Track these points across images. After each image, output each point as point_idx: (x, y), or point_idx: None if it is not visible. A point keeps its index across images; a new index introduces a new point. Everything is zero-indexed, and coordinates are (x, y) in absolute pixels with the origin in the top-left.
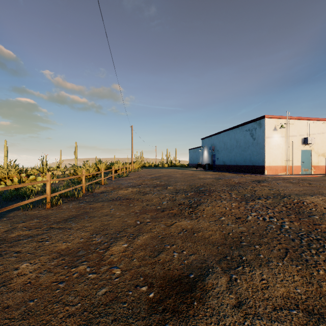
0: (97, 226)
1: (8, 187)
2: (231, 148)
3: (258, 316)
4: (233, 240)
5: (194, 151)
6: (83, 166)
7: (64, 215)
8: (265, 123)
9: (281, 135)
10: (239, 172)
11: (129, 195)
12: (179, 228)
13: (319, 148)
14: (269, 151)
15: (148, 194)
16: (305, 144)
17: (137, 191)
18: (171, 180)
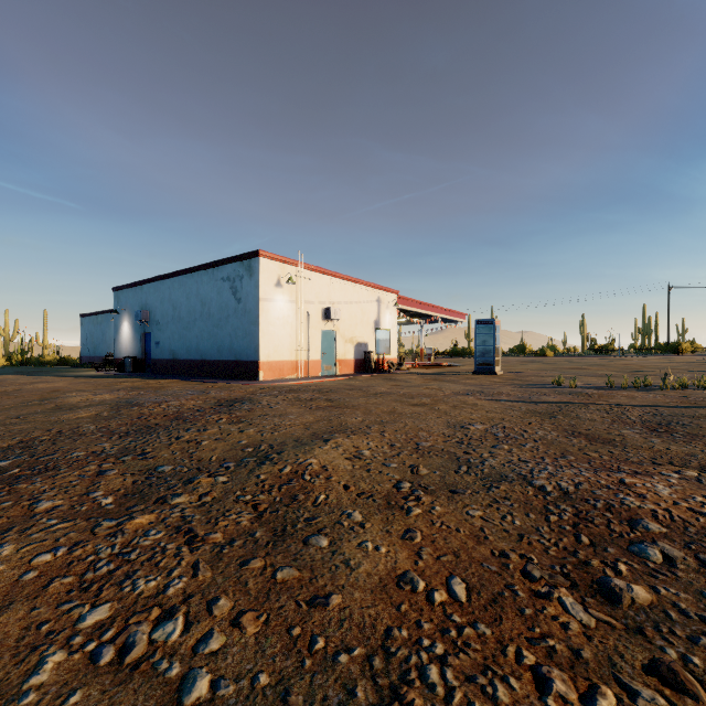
0: None
1: None
2: (189, 318)
3: None
4: None
5: (96, 322)
6: None
7: None
8: (259, 268)
9: (290, 299)
10: (206, 378)
11: None
12: None
13: (347, 329)
14: (267, 329)
15: None
16: (328, 321)
17: None
18: None
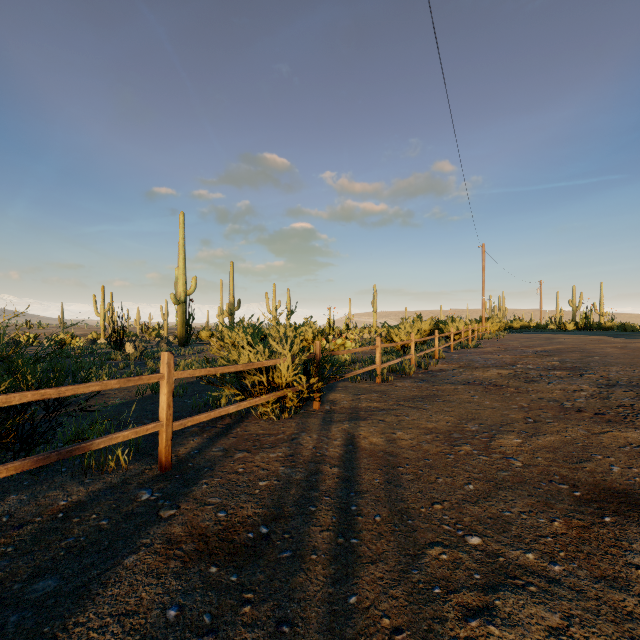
0: (461, 413)
1: (350, 350)
2: None
3: None
4: None
5: None
6: (401, 327)
7: (405, 393)
8: None
9: None
10: None
11: (497, 380)
12: (621, 441)
13: None
14: None
15: (537, 381)
16: None
17: (509, 374)
18: (592, 360)
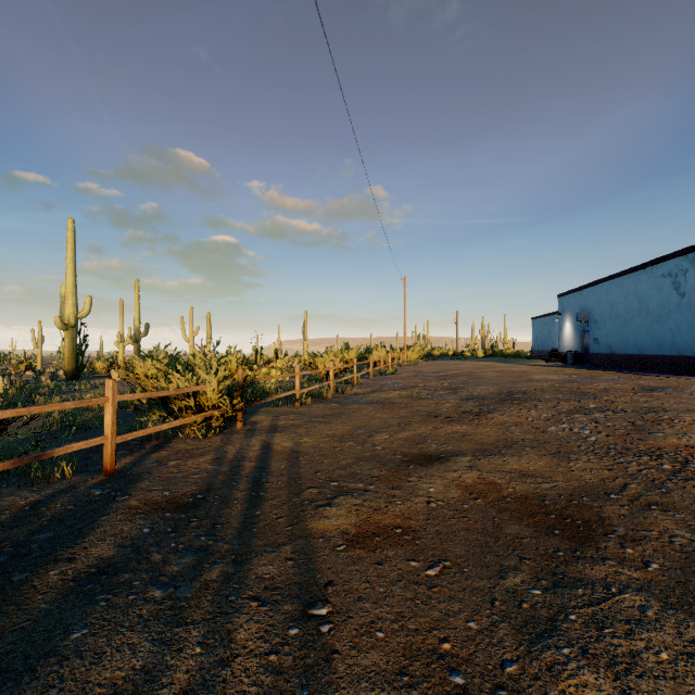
0: (356, 423)
1: (270, 377)
2: (626, 316)
3: (480, 470)
4: (506, 443)
5: (543, 322)
6: (325, 356)
7: (318, 413)
8: None
9: None
10: (643, 372)
11: (395, 399)
12: (449, 431)
13: None
14: None
15: (423, 399)
16: None
17: (407, 395)
18: (472, 382)
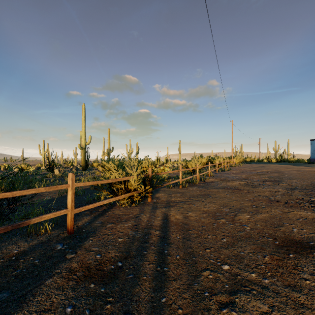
0: (220, 203)
1: (166, 172)
2: None
3: None
4: None
5: None
6: (192, 161)
7: (193, 193)
8: None
9: None
10: None
11: (238, 186)
12: (297, 216)
13: None
14: None
15: (257, 187)
16: None
17: (244, 184)
18: (284, 177)
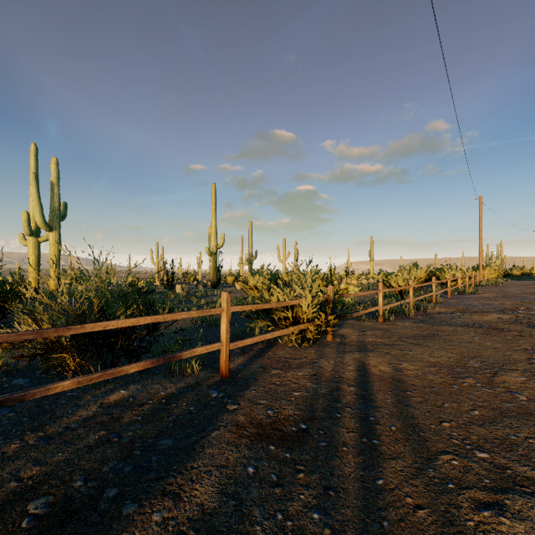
0: (462, 351)
1: (356, 293)
2: None
3: None
4: None
5: None
6: (399, 274)
7: (406, 332)
8: None
9: None
10: None
11: (497, 324)
12: None
13: None
14: None
15: None
16: None
17: (510, 319)
18: None
